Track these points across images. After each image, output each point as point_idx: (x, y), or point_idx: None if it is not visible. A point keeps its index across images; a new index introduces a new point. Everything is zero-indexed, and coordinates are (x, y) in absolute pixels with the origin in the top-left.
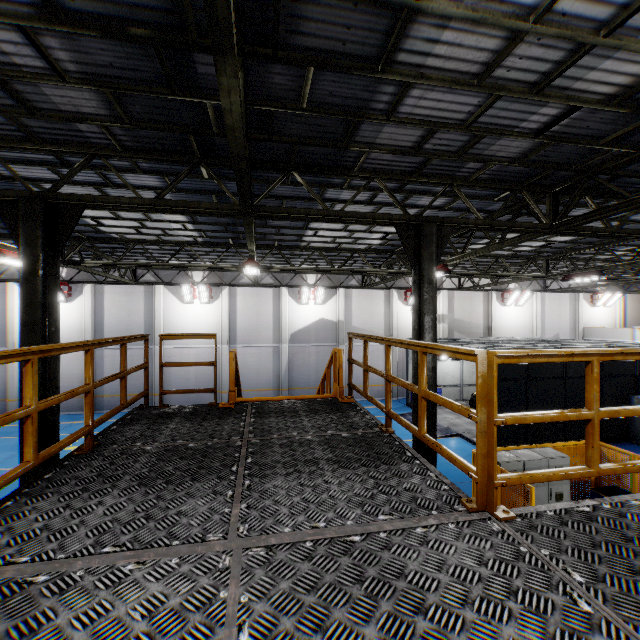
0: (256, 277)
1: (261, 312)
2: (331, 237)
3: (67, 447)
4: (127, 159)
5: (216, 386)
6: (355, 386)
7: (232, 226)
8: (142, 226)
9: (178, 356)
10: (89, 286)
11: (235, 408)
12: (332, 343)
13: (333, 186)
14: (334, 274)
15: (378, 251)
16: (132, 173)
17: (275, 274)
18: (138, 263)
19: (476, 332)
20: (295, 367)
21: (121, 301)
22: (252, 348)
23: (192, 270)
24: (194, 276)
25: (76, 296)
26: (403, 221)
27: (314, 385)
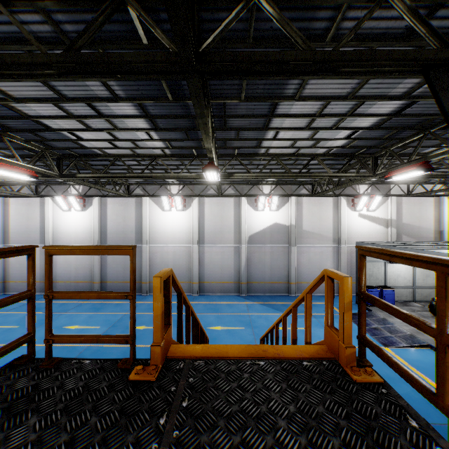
0: (219, 188)
1: (224, 218)
2: (291, 139)
3: (70, 326)
4: (32, 6)
5: (132, 333)
6: (384, 353)
7: (192, 131)
8: (113, 137)
9: (160, 253)
10: (96, 199)
11: (156, 384)
12: (285, 244)
13: (311, 40)
14: (286, 184)
15: (337, 155)
16: (61, 47)
17: (236, 186)
18: (117, 175)
19: (425, 236)
20: (252, 264)
21: (119, 210)
22: (217, 247)
23: (170, 184)
24: (172, 189)
25: (88, 206)
26: (440, 61)
27: (269, 280)
